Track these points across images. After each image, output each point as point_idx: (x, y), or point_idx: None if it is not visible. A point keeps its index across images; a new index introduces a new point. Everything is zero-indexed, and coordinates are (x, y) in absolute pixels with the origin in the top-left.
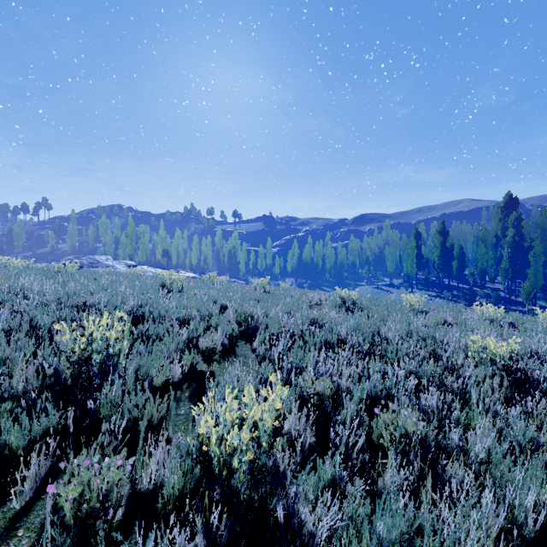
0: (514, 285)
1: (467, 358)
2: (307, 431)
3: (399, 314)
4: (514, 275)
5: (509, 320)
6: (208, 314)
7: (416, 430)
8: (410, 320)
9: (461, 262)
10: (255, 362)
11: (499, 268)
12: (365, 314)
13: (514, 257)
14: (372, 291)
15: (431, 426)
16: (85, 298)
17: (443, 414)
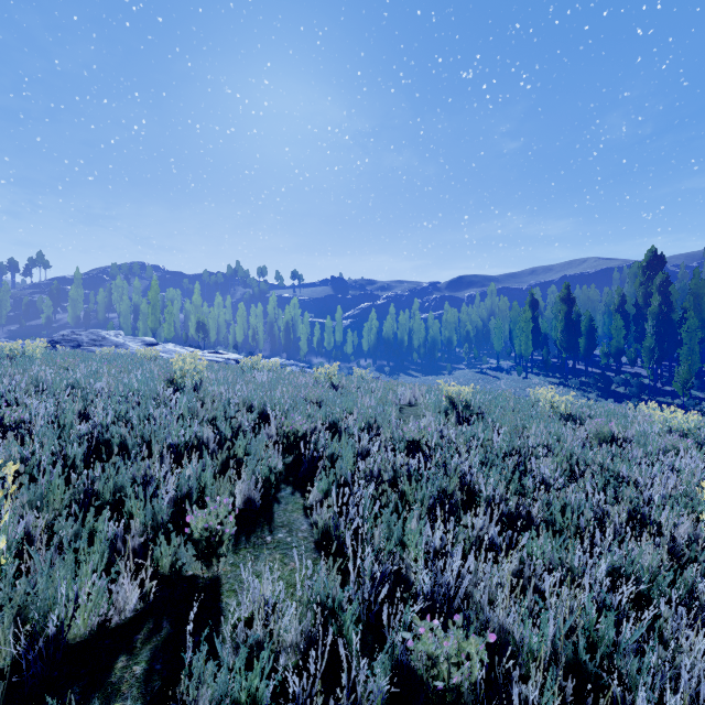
0: (660, 368)
1: (700, 524)
2: None
3: (541, 425)
4: (661, 356)
5: None
6: (230, 436)
7: None
8: (560, 434)
9: (591, 339)
10: (308, 544)
11: (639, 347)
12: (489, 425)
13: (661, 333)
14: (474, 377)
15: None
16: (2, 412)
17: None
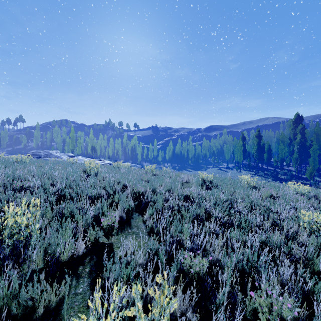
0: (301, 167)
1: (300, 227)
2: (189, 310)
3: (241, 190)
4: (301, 162)
5: (313, 194)
6: (112, 193)
7: (291, 316)
8: (249, 194)
9: (269, 154)
10: (145, 233)
11: (291, 158)
12: (219, 190)
13: (301, 151)
14: (216, 171)
15: (297, 304)
16: (22, 183)
17: (300, 286)
